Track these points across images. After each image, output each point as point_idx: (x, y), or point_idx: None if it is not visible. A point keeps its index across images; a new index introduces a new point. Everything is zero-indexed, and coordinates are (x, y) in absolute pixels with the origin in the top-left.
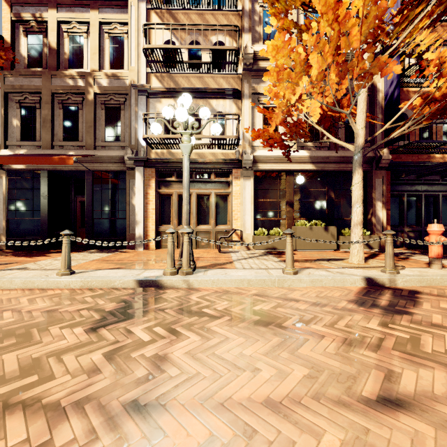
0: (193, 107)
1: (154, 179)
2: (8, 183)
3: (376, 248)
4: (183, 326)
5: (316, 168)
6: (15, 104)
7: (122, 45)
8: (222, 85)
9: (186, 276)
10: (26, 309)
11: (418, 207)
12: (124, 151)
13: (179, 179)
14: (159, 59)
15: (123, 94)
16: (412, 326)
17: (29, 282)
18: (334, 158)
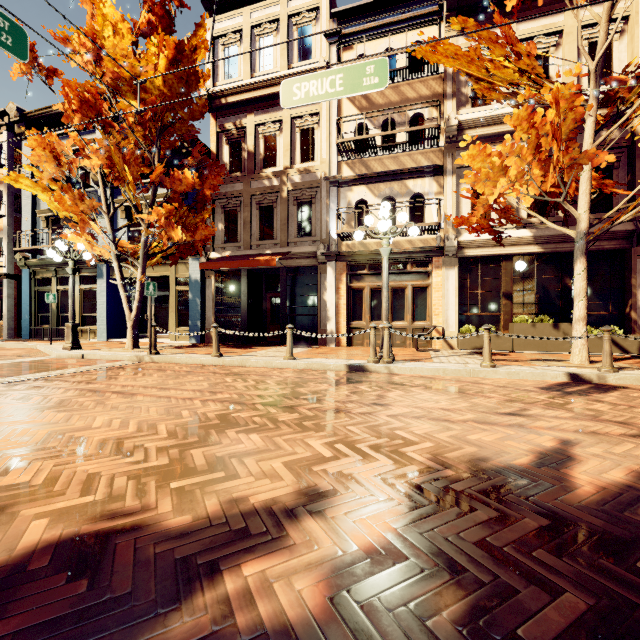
0: (391, 214)
1: (346, 273)
2: (216, 283)
3: (635, 353)
4: (391, 388)
5: (544, 250)
6: (221, 210)
7: (312, 136)
8: (420, 162)
9: (387, 364)
10: (283, 376)
11: None
12: (316, 247)
13: (371, 272)
14: (351, 148)
15: (314, 188)
16: (575, 400)
17: (269, 363)
18: (569, 236)
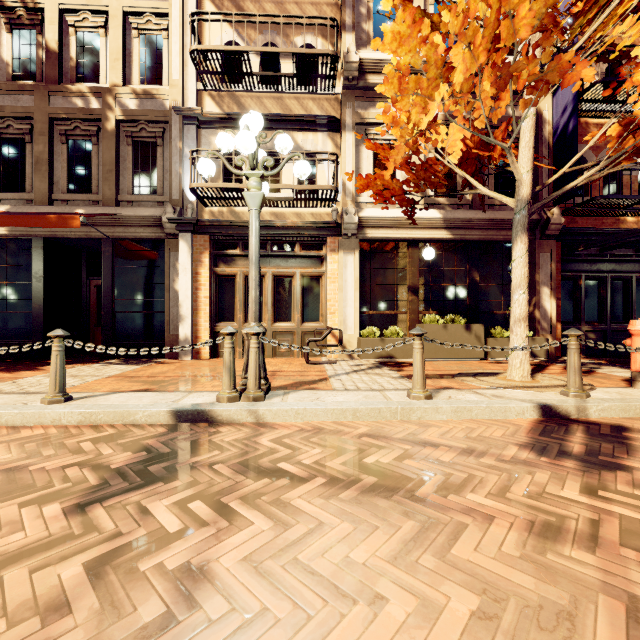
0: (265, 134)
1: (208, 251)
2: None
3: (542, 357)
4: (242, 498)
5: (453, 237)
6: None
7: (159, 47)
8: (311, 111)
9: (254, 404)
10: None
11: (602, 295)
12: (162, 209)
13: (246, 253)
14: (215, 68)
15: (160, 122)
16: (639, 494)
17: None
18: (479, 221)
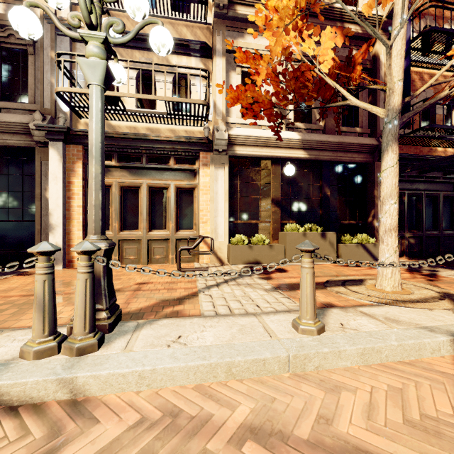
0: None
1: (82, 161)
2: None
3: None
4: None
5: (309, 156)
6: None
7: None
8: (185, 36)
9: (74, 364)
10: None
11: (419, 208)
12: (31, 117)
13: (121, 164)
14: None
15: None
16: None
17: None
18: (331, 144)
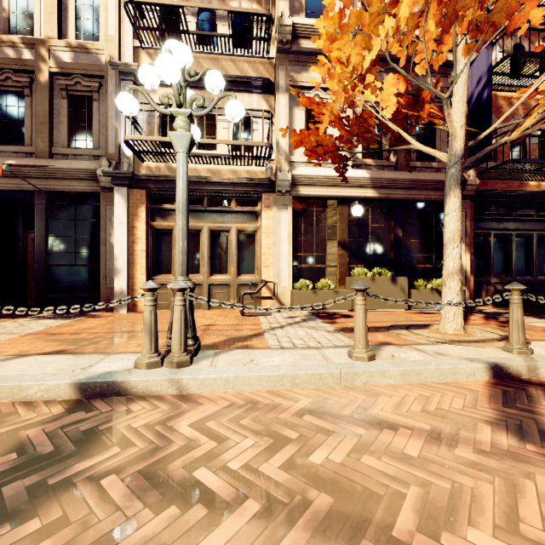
0: (194, 70)
1: (145, 205)
2: None
3: None
4: None
5: (379, 195)
6: None
7: (96, 4)
8: (247, 73)
9: (177, 372)
10: None
11: (508, 250)
12: (97, 163)
13: None
14: (151, 23)
15: (96, 77)
16: None
17: None
18: (403, 181)
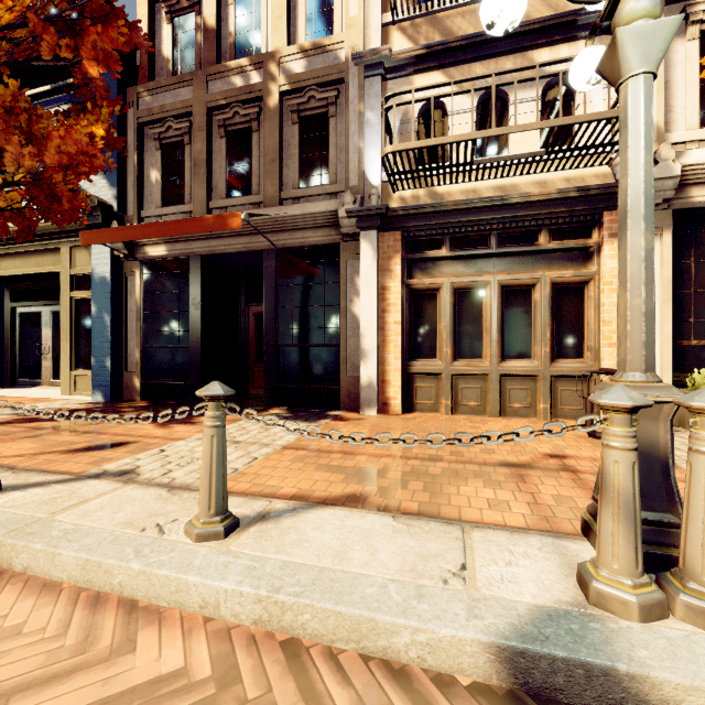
0: None
1: (400, 255)
2: (144, 283)
3: None
4: None
5: None
6: (154, 143)
7: None
8: (566, 8)
9: None
10: None
11: None
12: (337, 201)
13: (456, 253)
14: None
15: (333, 84)
16: None
17: (98, 568)
18: None
